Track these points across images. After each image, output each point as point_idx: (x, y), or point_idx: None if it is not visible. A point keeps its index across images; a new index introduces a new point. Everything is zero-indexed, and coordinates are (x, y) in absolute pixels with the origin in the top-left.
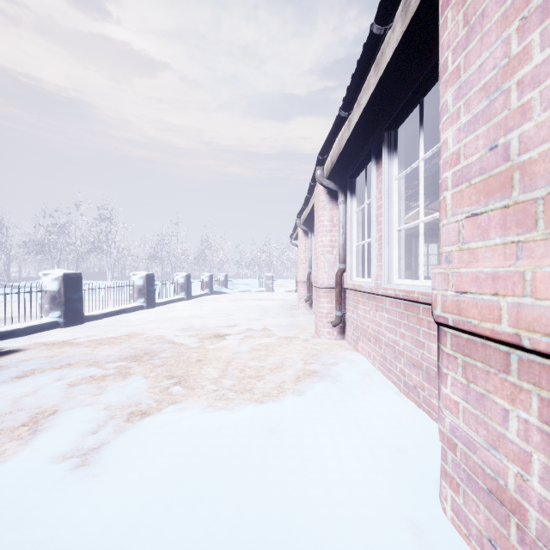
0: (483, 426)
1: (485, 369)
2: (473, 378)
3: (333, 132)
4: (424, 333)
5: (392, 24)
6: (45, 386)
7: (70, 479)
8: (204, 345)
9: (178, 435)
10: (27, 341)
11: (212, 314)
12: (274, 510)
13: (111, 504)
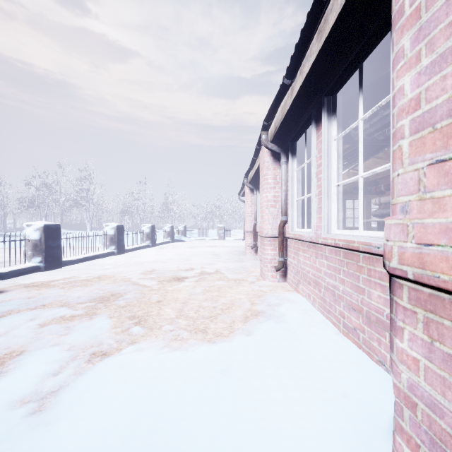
0: None
1: None
2: (438, 336)
3: (277, 99)
4: (365, 279)
5: None
6: (17, 326)
7: (23, 427)
8: (164, 286)
9: (133, 378)
10: (10, 283)
11: (172, 259)
12: None
13: None
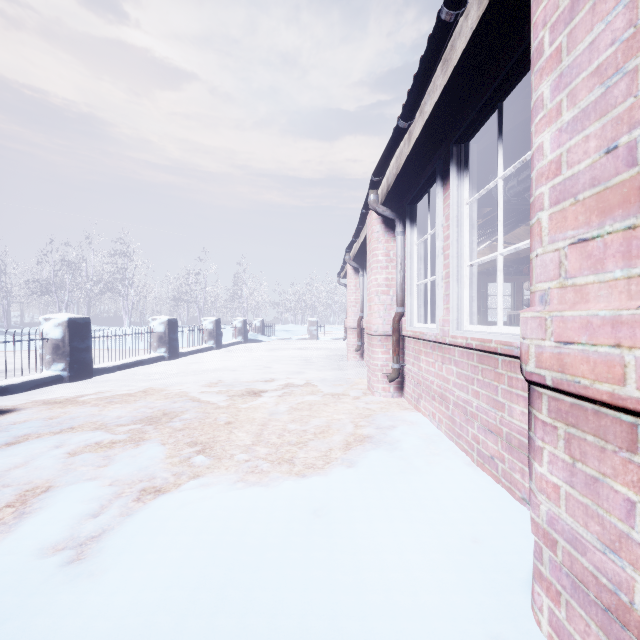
0: (596, 520)
1: (598, 444)
2: (580, 456)
3: (389, 148)
4: (504, 391)
5: (465, 8)
6: (39, 455)
7: (60, 579)
8: (234, 403)
9: (199, 519)
10: (23, 399)
11: (246, 366)
12: (319, 624)
13: (109, 614)
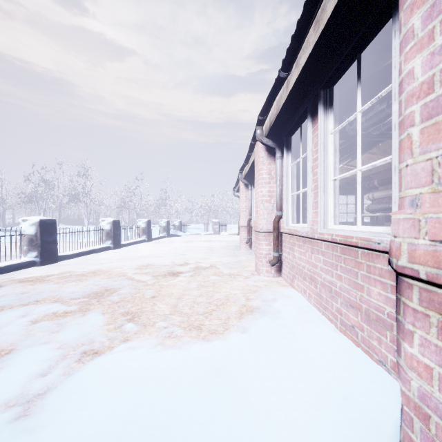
0: None
1: None
2: None
3: (272, 93)
4: (363, 276)
5: None
6: (8, 323)
7: (5, 435)
8: (158, 282)
9: (124, 379)
10: (5, 278)
11: (168, 253)
12: None
13: None
